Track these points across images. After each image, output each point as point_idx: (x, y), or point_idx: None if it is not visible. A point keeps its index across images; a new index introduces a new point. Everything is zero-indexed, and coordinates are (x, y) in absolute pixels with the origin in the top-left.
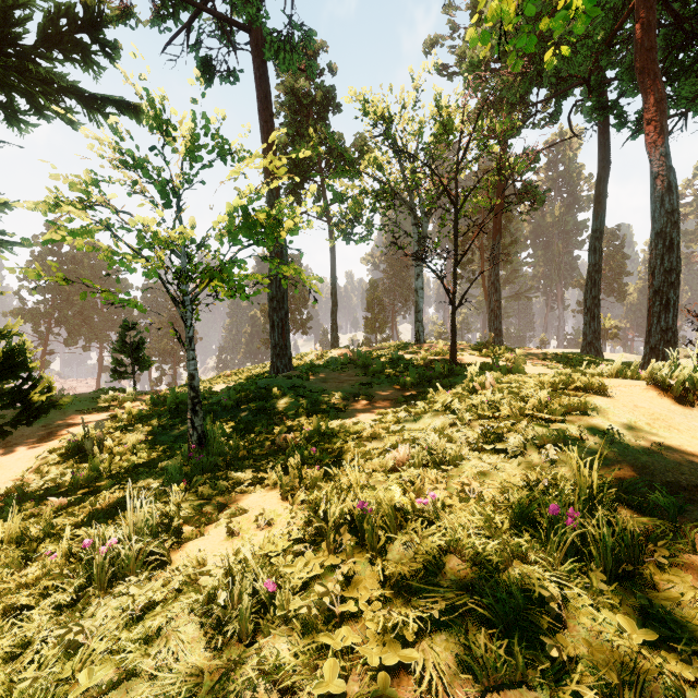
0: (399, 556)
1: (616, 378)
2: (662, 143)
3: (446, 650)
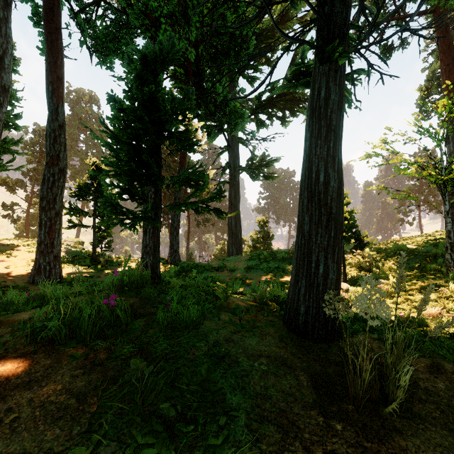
0: None
1: None
2: None
3: None
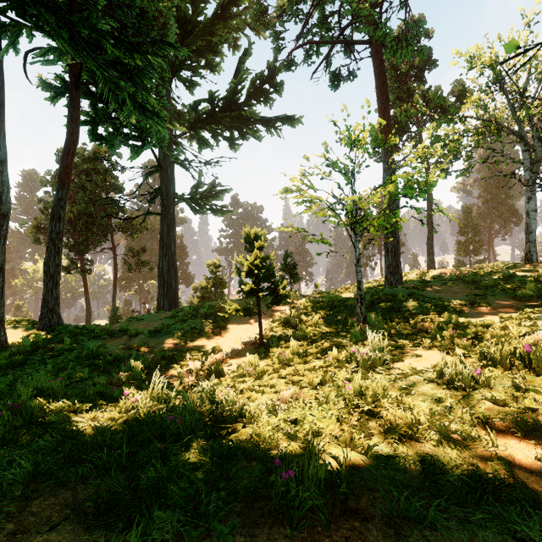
0: None
1: None
2: None
3: None
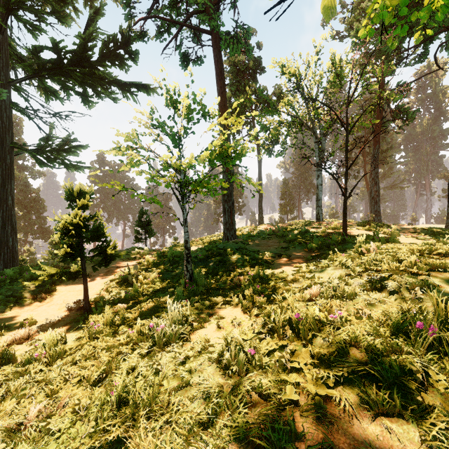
0: (320, 345)
1: None
2: None
3: (352, 392)
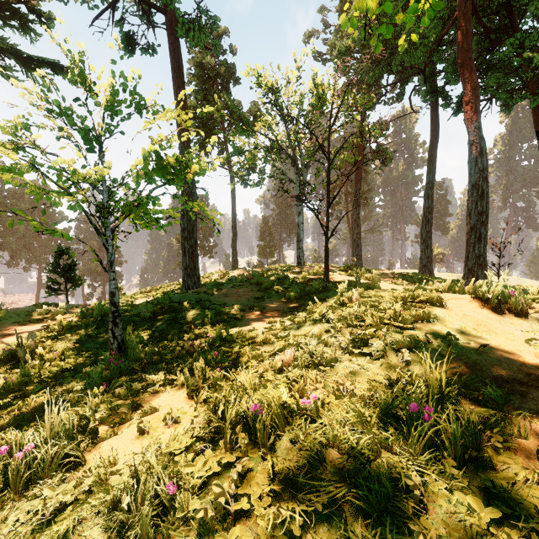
0: (286, 451)
1: (448, 293)
2: (476, 119)
3: None
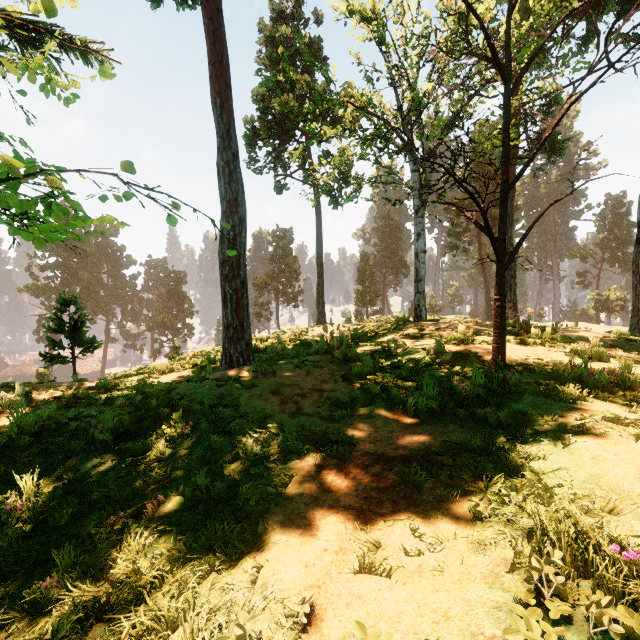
0: None
1: None
2: None
3: None
